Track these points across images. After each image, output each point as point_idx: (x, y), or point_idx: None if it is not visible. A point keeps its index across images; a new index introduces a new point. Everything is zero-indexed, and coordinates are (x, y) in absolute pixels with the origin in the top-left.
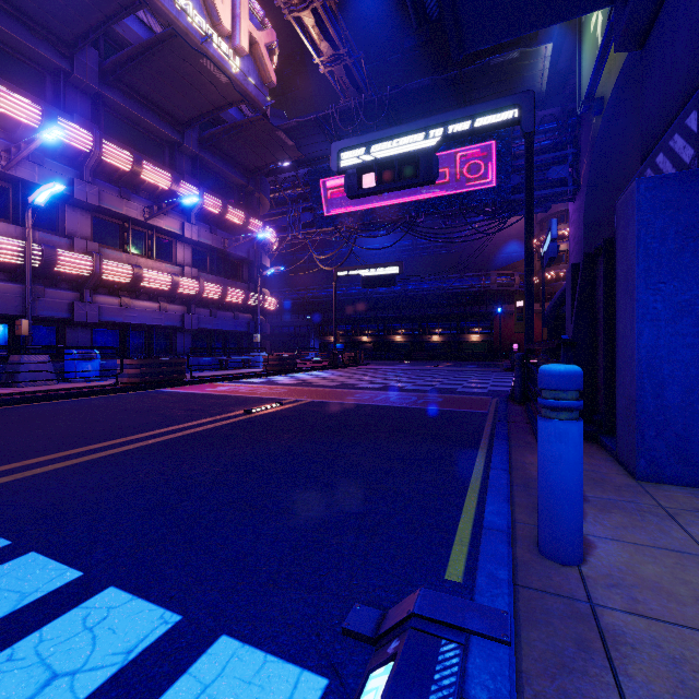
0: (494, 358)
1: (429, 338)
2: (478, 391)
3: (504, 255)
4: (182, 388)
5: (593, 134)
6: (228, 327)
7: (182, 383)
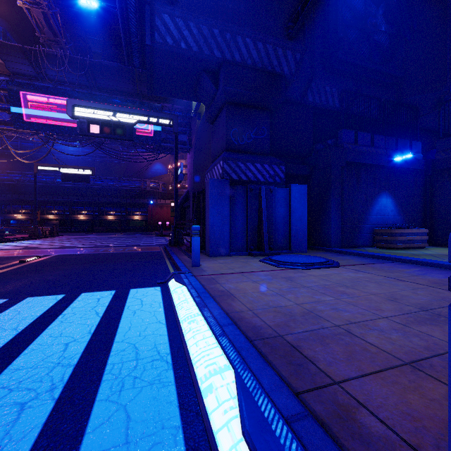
0: (148, 230)
1: (106, 217)
2: (151, 244)
3: (153, 170)
4: None
5: (197, 127)
6: None
7: None
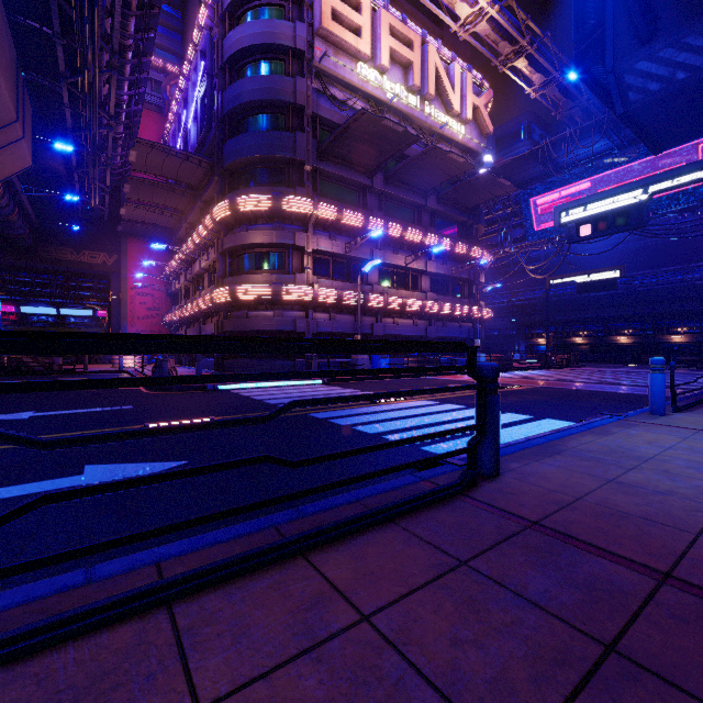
0: None
1: (668, 338)
2: None
3: None
4: (440, 377)
5: None
6: (455, 334)
7: (438, 374)
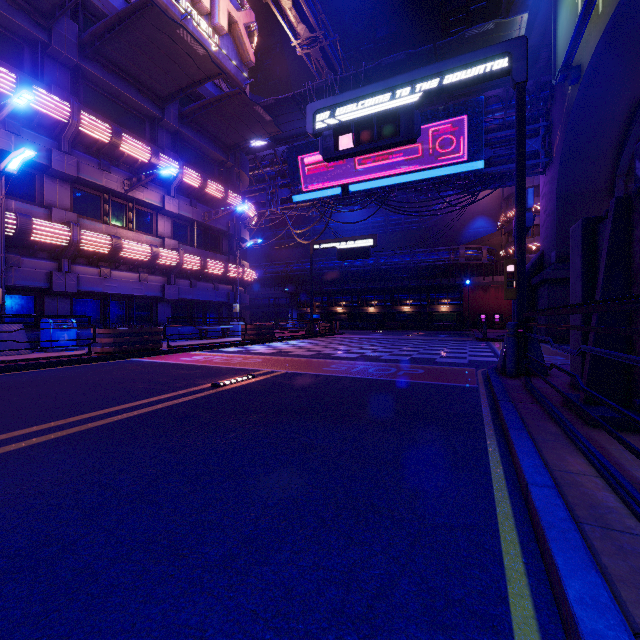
0: (462, 328)
1: (401, 308)
2: (459, 361)
3: (471, 230)
4: (157, 357)
5: (568, 105)
6: (208, 297)
7: (158, 353)
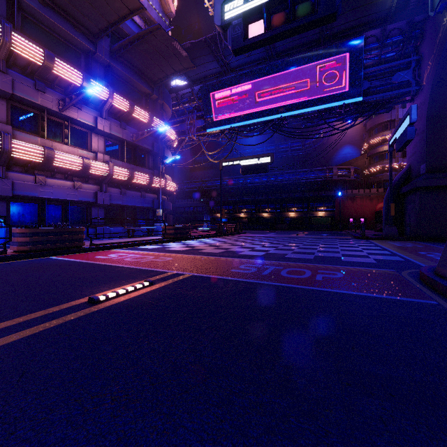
0: (335, 229)
1: (288, 214)
2: (367, 261)
3: (340, 155)
4: (75, 255)
5: (443, 35)
6: (136, 203)
7: (79, 250)
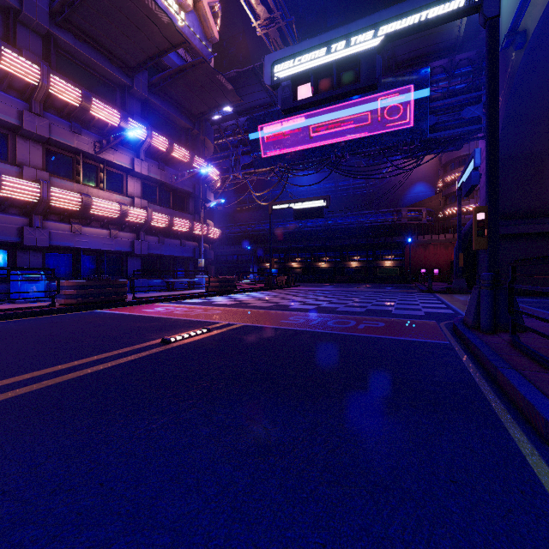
0: (404, 281)
1: (349, 264)
2: (416, 313)
3: (411, 194)
4: (121, 309)
5: (512, 70)
6: (176, 253)
7: (123, 304)
